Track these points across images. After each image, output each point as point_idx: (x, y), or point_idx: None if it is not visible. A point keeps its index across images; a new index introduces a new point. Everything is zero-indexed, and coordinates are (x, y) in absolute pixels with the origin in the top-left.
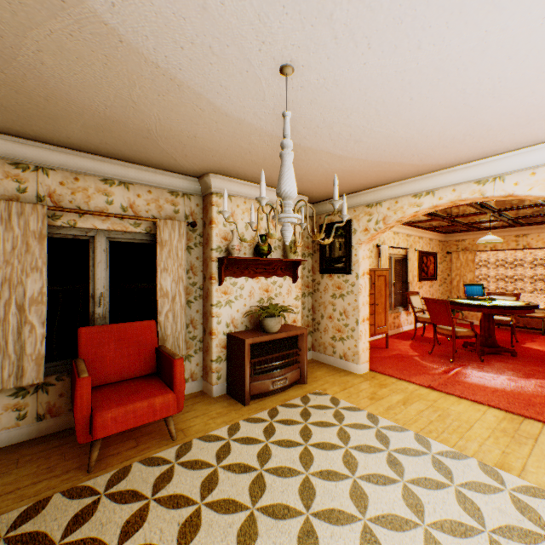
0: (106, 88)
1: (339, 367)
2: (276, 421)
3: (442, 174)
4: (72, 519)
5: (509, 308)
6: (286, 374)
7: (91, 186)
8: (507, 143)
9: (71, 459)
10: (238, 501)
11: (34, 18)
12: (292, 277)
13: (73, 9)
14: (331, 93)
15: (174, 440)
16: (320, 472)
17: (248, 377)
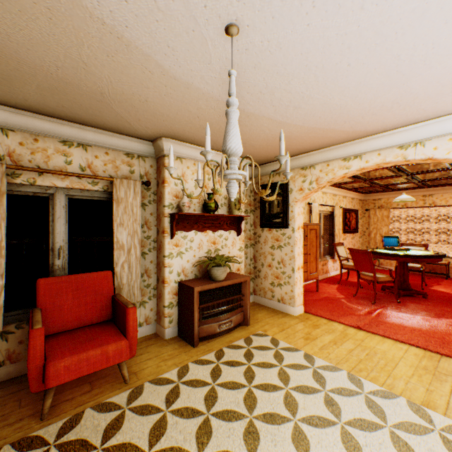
0: (55, 47)
1: (277, 309)
2: (222, 363)
3: (369, 140)
4: None
5: (422, 257)
6: (231, 317)
7: (50, 146)
8: (429, 111)
9: (27, 406)
10: (185, 448)
11: None
12: (236, 230)
13: None
14: (274, 56)
15: (127, 384)
16: (263, 414)
17: (197, 321)
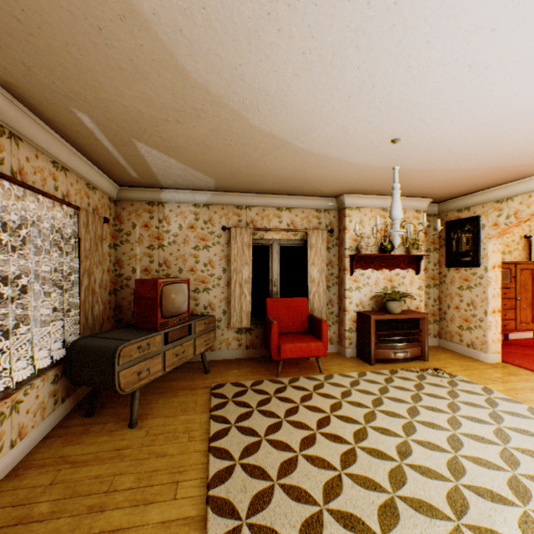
0: (290, 167)
1: (465, 355)
2: (394, 377)
3: None
4: (275, 390)
5: None
6: (406, 348)
7: (271, 213)
8: None
9: (266, 369)
10: (364, 404)
11: (268, 152)
12: (414, 269)
13: (285, 147)
14: (431, 142)
15: (321, 373)
16: (426, 406)
17: (372, 344)
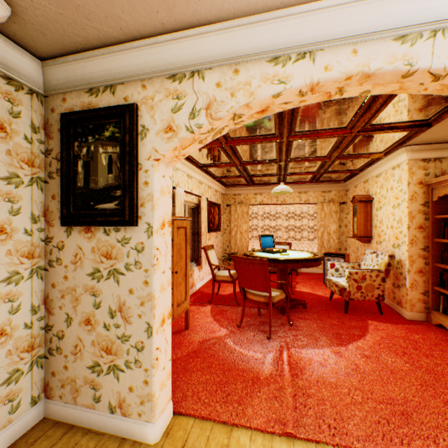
0: None
1: (108, 432)
2: None
3: (342, 5)
4: None
5: (312, 261)
6: None
7: None
8: None
9: None
10: None
11: None
12: None
13: None
14: None
15: None
16: None
17: None
